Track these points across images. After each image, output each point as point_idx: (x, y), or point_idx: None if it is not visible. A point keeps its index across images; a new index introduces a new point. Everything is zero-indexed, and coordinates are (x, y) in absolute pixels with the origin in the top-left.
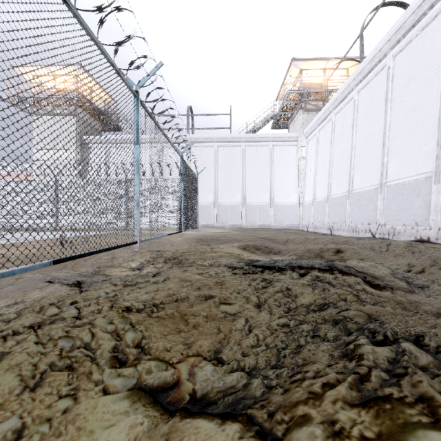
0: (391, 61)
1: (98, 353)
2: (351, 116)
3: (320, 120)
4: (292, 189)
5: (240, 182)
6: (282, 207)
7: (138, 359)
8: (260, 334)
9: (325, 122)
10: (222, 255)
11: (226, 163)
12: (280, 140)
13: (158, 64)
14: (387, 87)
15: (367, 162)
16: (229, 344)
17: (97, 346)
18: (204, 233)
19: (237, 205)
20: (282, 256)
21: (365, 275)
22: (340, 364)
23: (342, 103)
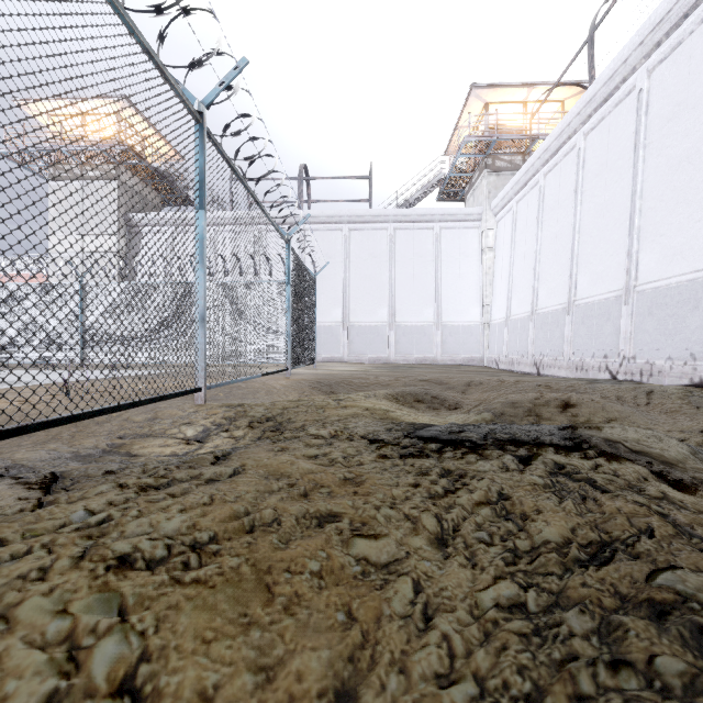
0: (644, 80)
1: None
2: (572, 175)
3: (518, 185)
4: (472, 299)
5: (387, 288)
6: (456, 330)
7: None
8: (457, 637)
9: (527, 189)
10: (356, 415)
11: (363, 257)
12: (451, 219)
13: (239, 62)
14: (637, 123)
15: (602, 252)
16: (377, 668)
17: None
18: (327, 372)
19: (381, 326)
20: (464, 414)
21: (649, 460)
22: None
23: (557, 155)
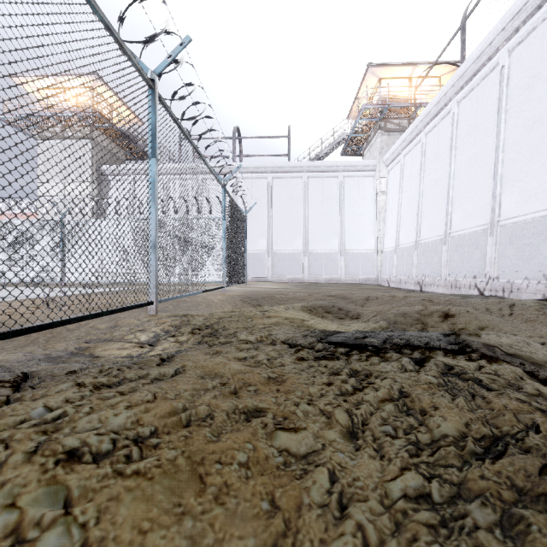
0: (505, 58)
1: None
2: (448, 134)
3: (405, 142)
4: (368, 232)
5: (302, 223)
6: (356, 256)
7: None
8: (370, 527)
9: (412, 145)
10: (278, 323)
11: (283, 200)
12: (352, 169)
13: (183, 39)
14: (500, 93)
15: (471, 194)
16: None
17: None
18: (255, 289)
19: (297, 253)
20: (364, 323)
21: (521, 361)
22: None
23: (436, 119)
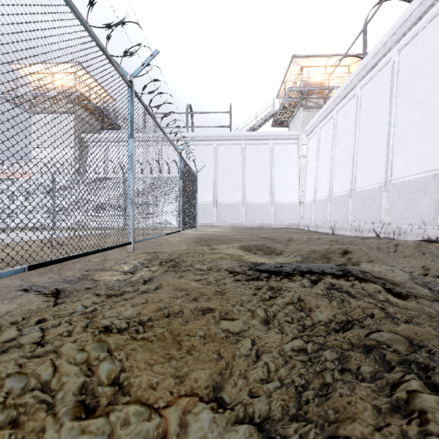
0: (396, 55)
1: (58, 396)
2: (353, 112)
3: (321, 117)
4: (293, 187)
5: (240, 180)
6: (283, 206)
7: (113, 403)
8: (271, 363)
9: (326, 120)
10: (222, 258)
11: (226, 162)
12: (280, 138)
13: (153, 52)
14: (392, 82)
15: (371, 159)
16: (233, 376)
17: (59, 386)
18: (204, 232)
19: (237, 204)
20: (285, 258)
21: (384, 282)
22: (395, 428)
23: (344, 100)
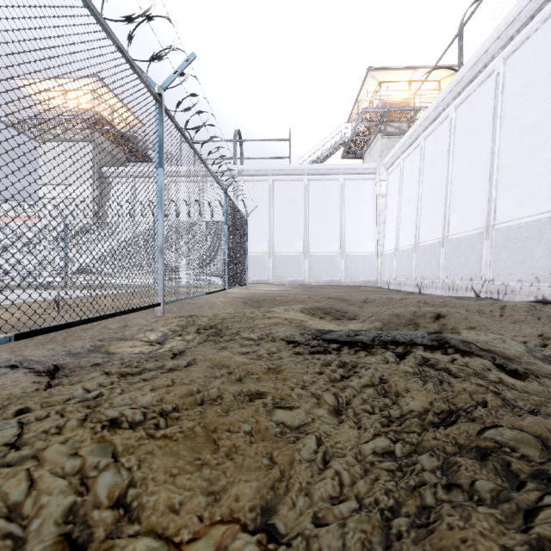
0: (500, 65)
1: (33, 526)
2: (446, 139)
3: (404, 146)
4: (368, 235)
5: (302, 226)
6: (356, 258)
7: (114, 536)
8: (345, 473)
9: (411, 149)
10: (278, 323)
11: (284, 202)
12: (352, 172)
13: (189, 56)
14: (496, 99)
15: (468, 198)
16: (290, 493)
17: (35, 511)
18: (256, 291)
19: (298, 256)
20: (360, 323)
21: (493, 356)
22: None
23: (434, 123)
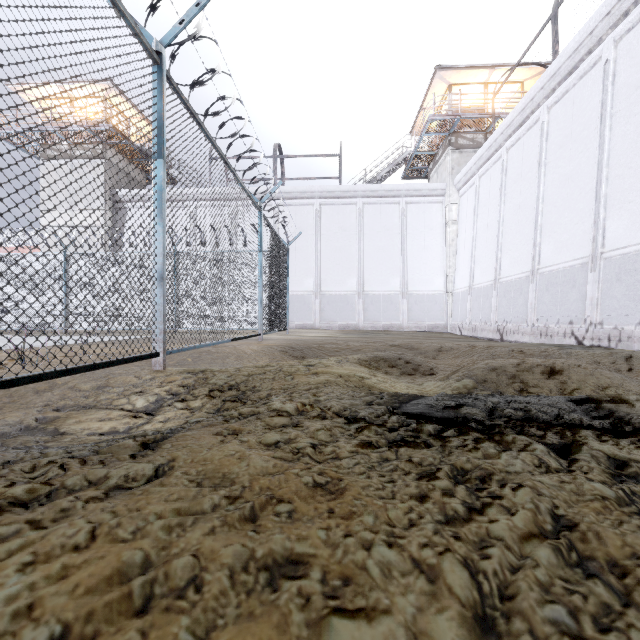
0: (610, 50)
1: None
2: (535, 148)
3: (481, 160)
4: (436, 269)
5: (356, 259)
6: (421, 298)
7: None
8: None
9: (490, 164)
10: (329, 383)
11: (333, 231)
12: (416, 194)
13: None
14: (604, 93)
15: (566, 221)
16: None
17: None
18: (299, 337)
19: (350, 295)
20: (442, 381)
21: None
22: None
23: (520, 130)
